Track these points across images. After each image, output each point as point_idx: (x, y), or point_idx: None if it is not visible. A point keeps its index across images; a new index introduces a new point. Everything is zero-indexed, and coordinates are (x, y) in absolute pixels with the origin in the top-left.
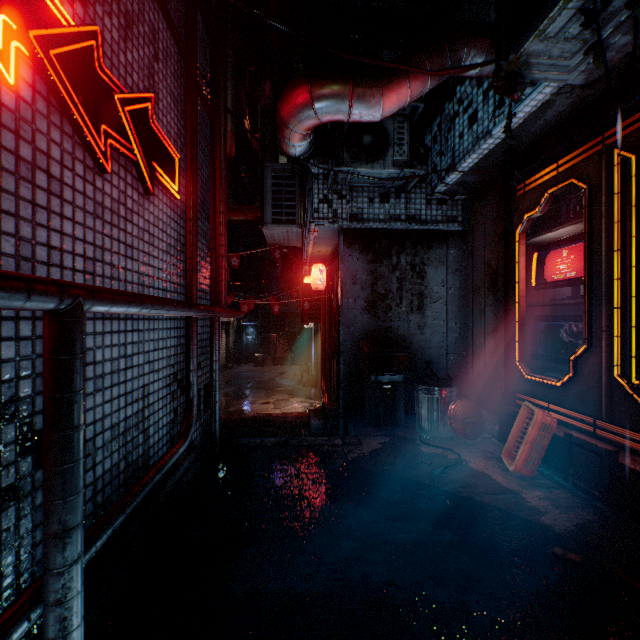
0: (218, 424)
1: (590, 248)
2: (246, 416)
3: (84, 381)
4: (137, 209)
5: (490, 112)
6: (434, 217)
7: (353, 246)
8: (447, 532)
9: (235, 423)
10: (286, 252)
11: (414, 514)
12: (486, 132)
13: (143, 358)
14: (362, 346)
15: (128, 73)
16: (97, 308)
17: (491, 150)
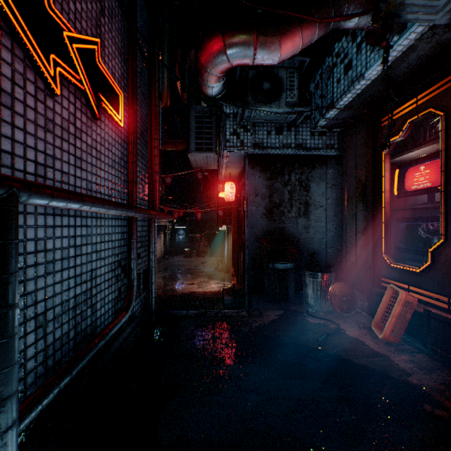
0: (154, 300)
1: (446, 162)
2: (177, 293)
3: (35, 265)
4: (85, 129)
5: (363, 60)
6: (316, 145)
7: (255, 167)
8: (333, 389)
9: (168, 298)
10: (206, 175)
11: (306, 373)
12: (359, 75)
13: (91, 248)
14: (262, 242)
15: (77, 19)
16: (35, 200)
17: (363, 90)
